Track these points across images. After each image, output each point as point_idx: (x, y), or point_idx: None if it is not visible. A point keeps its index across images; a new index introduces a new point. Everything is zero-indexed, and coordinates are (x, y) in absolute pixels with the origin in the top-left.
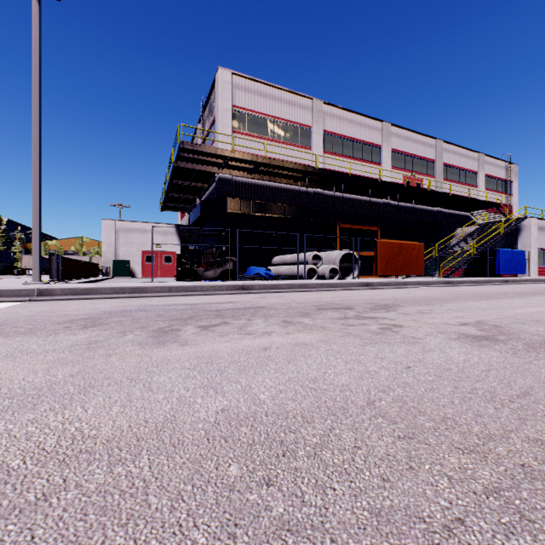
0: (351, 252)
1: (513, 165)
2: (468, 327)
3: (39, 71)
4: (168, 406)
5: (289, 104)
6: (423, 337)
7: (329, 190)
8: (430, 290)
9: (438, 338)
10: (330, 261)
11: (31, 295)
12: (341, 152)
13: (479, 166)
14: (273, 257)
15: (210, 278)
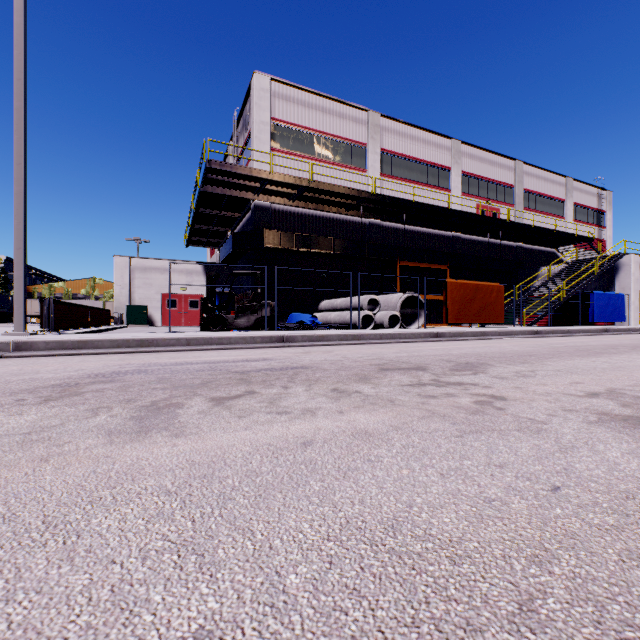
0: (415, 295)
1: (607, 192)
2: (603, 400)
3: (23, 64)
4: (81, 619)
5: (339, 117)
6: (547, 419)
7: (387, 221)
8: (517, 343)
9: (571, 421)
10: (390, 307)
11: (5, 349)
12: (403, 176)
13: (566, 193)
14: (321, 302)
15: (242, 327)
